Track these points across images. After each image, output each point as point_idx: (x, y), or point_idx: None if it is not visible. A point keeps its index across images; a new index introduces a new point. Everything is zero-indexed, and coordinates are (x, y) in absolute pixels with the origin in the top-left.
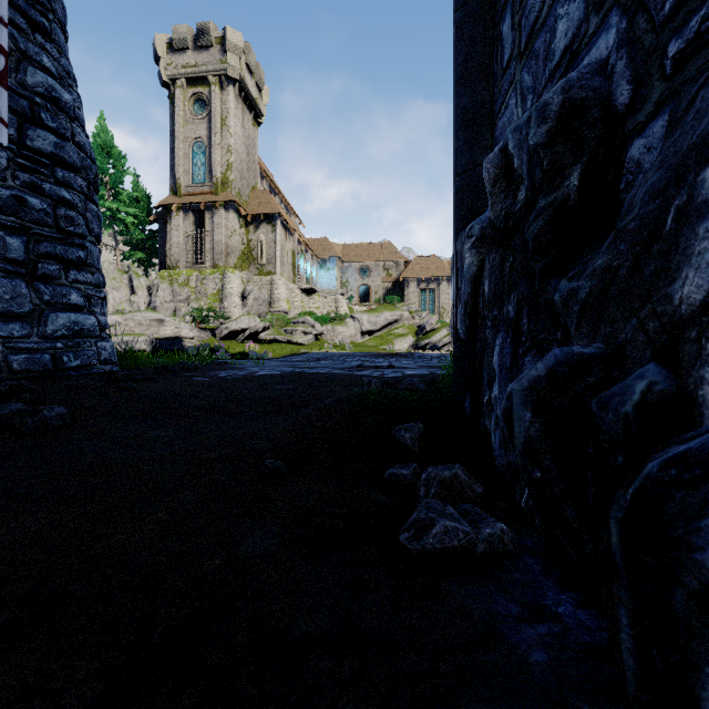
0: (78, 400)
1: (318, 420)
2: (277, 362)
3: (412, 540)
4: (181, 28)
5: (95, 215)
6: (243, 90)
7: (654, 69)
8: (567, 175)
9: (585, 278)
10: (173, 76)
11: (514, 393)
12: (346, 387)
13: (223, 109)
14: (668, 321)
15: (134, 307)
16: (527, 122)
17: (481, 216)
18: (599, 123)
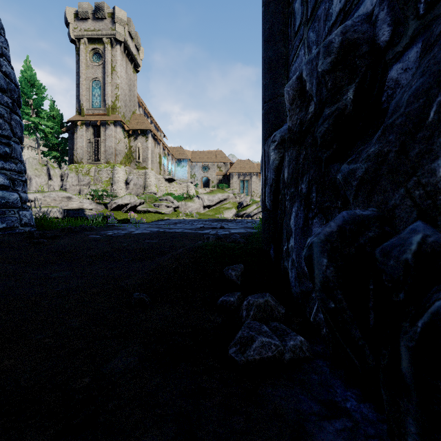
0: (0, 252)
1: (173, 263)
2: (148, 225)
3: (238, 353)
4: (84, 4)
5: (18, 123)
6: (126, 48)
7: (409, 12)
8: (345, 91)
9: (361, 161)
10: (78, 36)
11: (314, 245)
12: (193, 241)
13: (113, 60)
14: (432, 189)
15: (51, 188)
16: (317, 56)
17: (281, 128)
18: (367, 55)
